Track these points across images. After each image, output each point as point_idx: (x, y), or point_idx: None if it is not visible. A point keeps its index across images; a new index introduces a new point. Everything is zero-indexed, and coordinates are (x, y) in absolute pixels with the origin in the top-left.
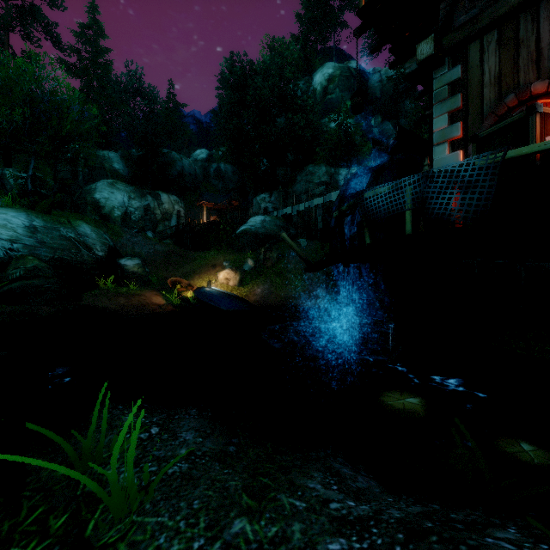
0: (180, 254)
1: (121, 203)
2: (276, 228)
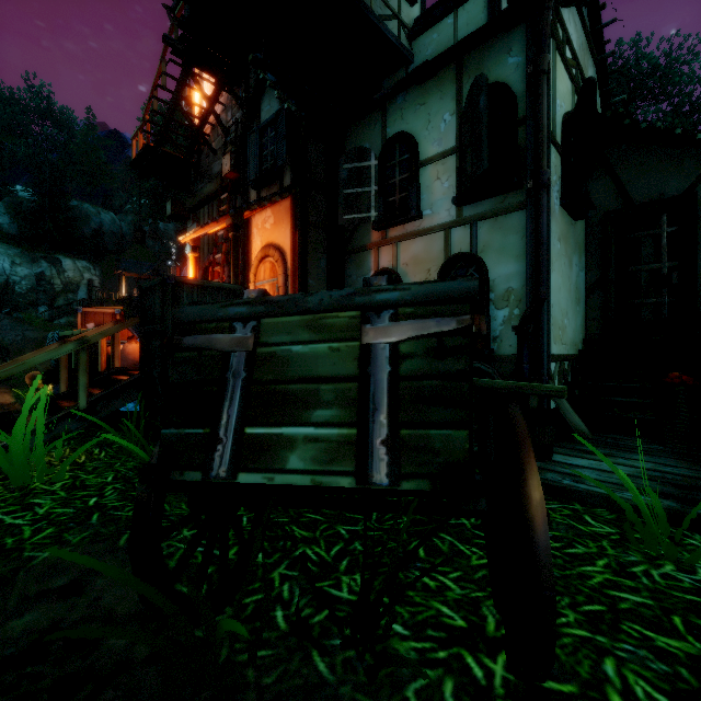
0: None
1: None
2: None
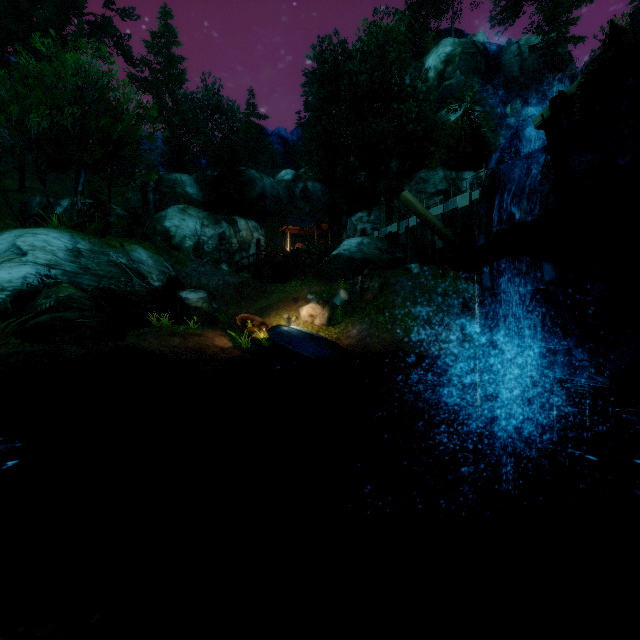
0: (255, 287)
1: (193, 231)
2: (377, 251)
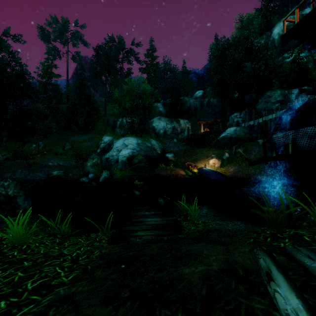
0: (190, 151)
1: (163, 126)
2: (243, 133)
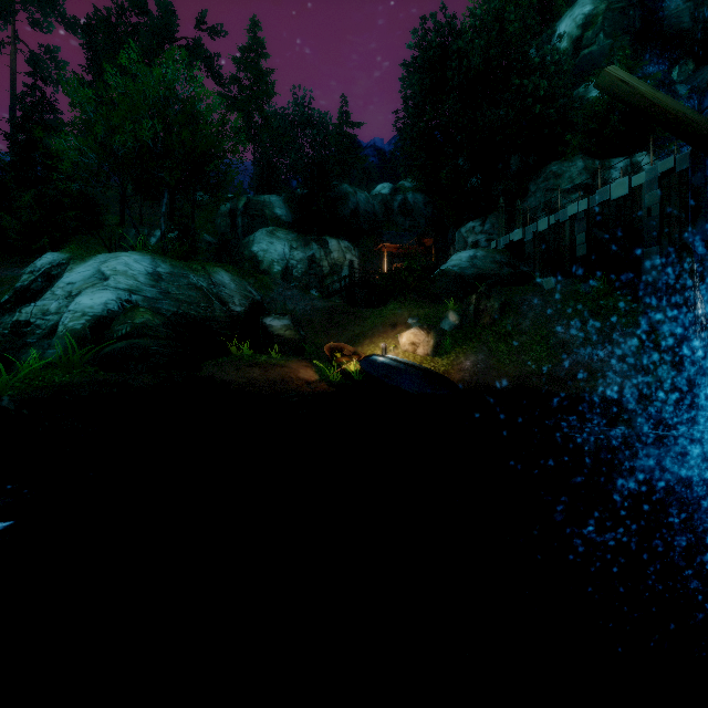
0: (346, 312)
1: (281, 255)
2: (494, 266)
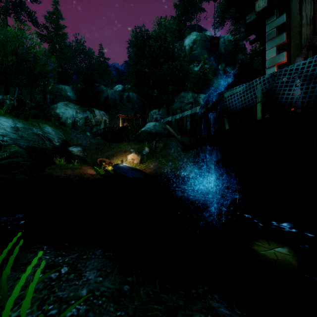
0: (105, 145)
1: (71, 115)
2: (162, 129)
